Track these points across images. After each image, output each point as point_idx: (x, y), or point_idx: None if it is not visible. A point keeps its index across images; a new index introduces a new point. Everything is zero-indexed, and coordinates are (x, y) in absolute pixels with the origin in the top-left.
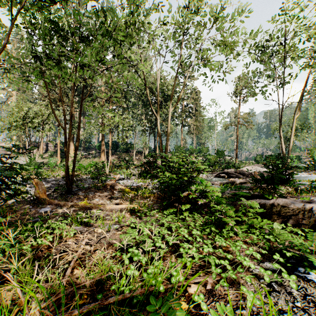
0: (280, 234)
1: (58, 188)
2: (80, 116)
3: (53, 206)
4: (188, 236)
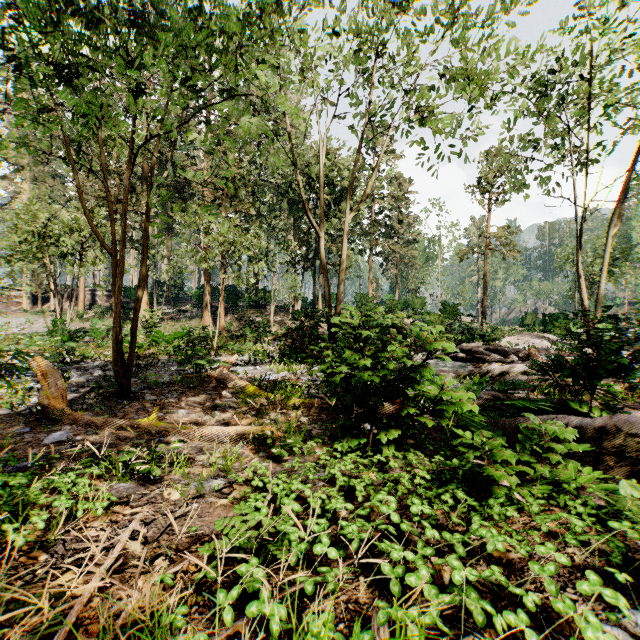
0: None
1: (102, 384)
2: (148, 225)
3: (78, 428)
4: (398, 512)
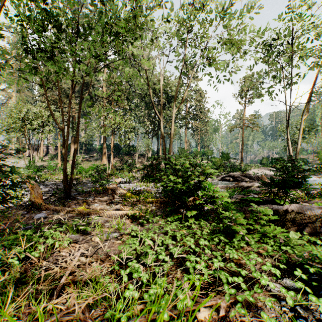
0: (297, 244)
1: (56, 192)
2: (79, 116)
3: (49, 212)
4: (195, 245)
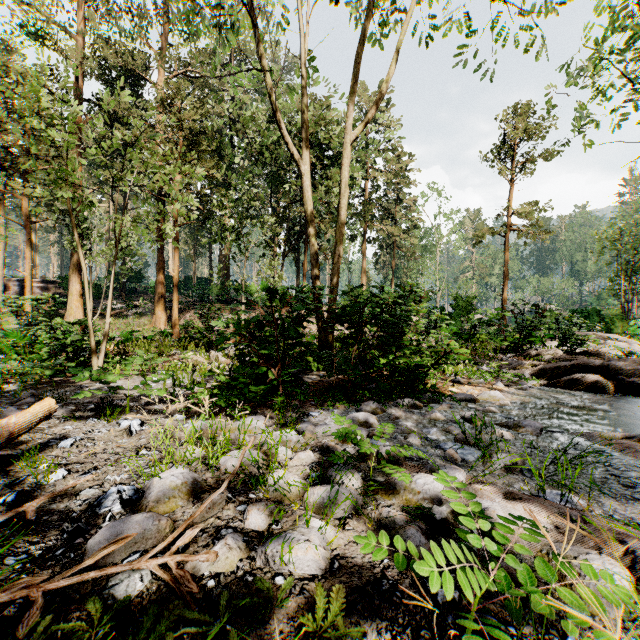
0: None
1: None
2: None
3: None
4: None
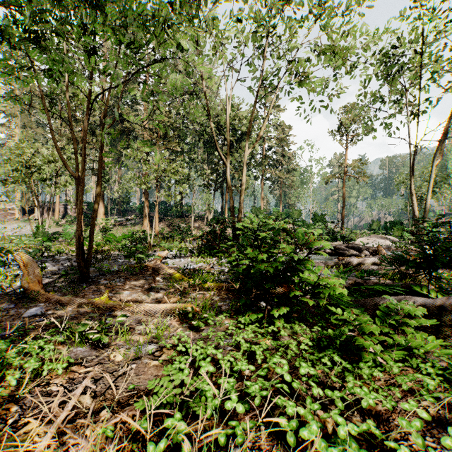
0: None
1: (69, 272)
2: (102, 156)
3: (49, 305)
4: (288, 371)
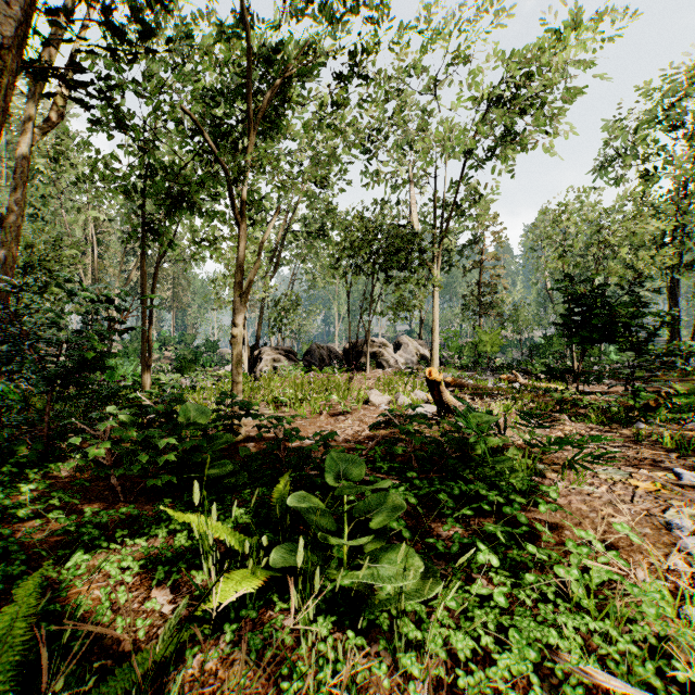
0: None
1: None
2: None
3: None
4: None
